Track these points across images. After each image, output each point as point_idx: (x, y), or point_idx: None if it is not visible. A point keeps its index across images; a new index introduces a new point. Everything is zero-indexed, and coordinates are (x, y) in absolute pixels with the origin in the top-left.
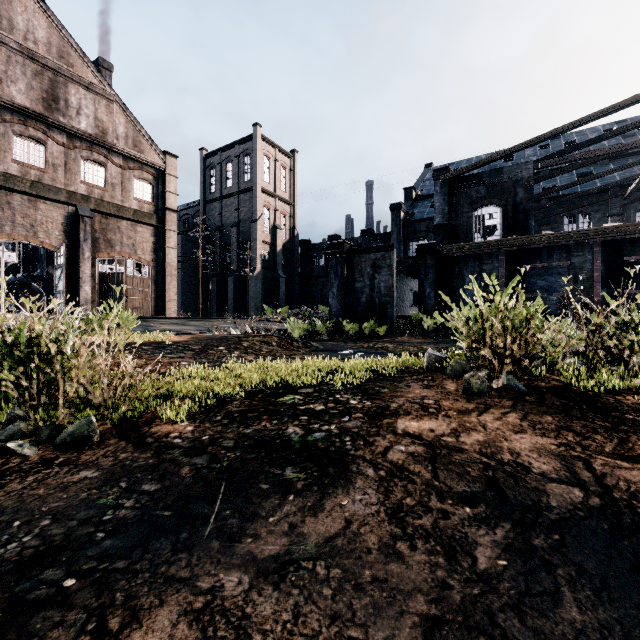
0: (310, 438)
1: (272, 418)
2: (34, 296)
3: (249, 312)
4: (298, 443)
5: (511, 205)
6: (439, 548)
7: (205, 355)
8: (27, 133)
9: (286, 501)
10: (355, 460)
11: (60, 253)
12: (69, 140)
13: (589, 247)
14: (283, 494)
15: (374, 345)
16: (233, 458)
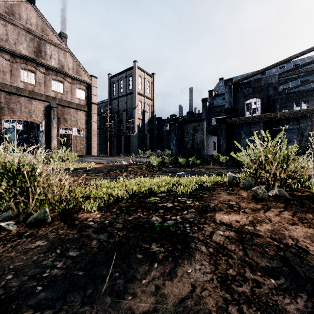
0: (165, 224)
1: (143, 211)
2: (31, 145)
3: (131, 153)
4: (158, 227)
5: (266, 97)
6: (259, 313)
7: (109, 174)
8: (27, 68)
9: (152, 268)
10: (193, 240)
11: (42, 125)
12: (46, 71)
13: (309, 118)
14: (151, 262)
15: (195, 169)
16: (121, 235)
